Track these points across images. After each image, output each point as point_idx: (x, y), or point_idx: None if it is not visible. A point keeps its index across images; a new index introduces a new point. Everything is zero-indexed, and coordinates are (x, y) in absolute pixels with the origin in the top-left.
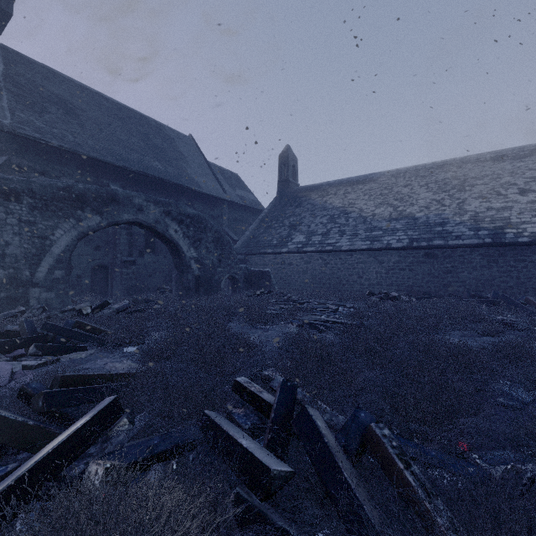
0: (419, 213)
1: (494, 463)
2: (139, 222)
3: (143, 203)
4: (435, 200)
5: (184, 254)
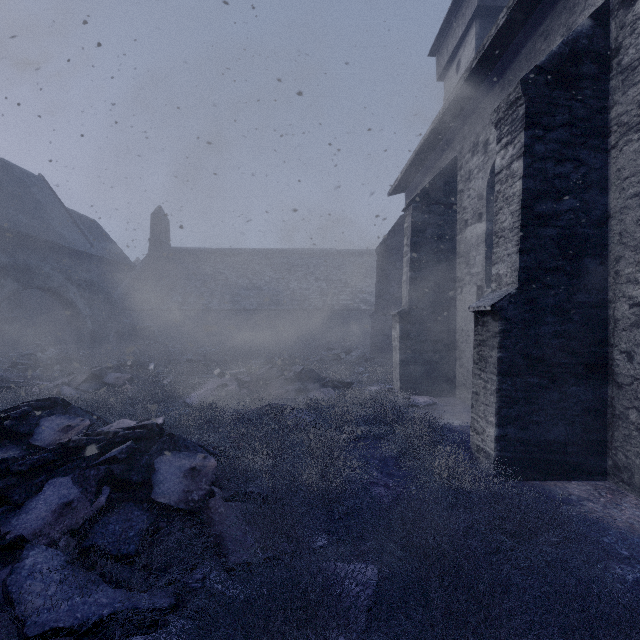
0: (265, 286)
1: None
2: (46, 287)
3: (50, 271)
4: (275, 278)
5: (81, 312)
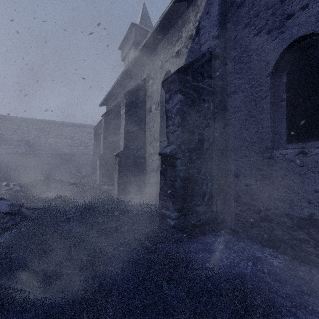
0: (31, 140)
1: None
2: None
3: None
4: (38, 136)
5: None
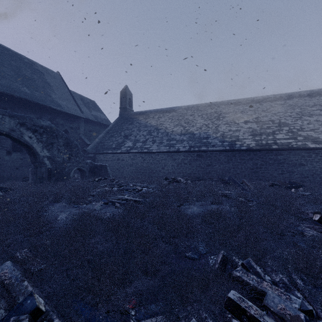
0: (196, 131)
1: (142, 318)
2: None
3: None
4: (205, 124)
5: (38, 153)
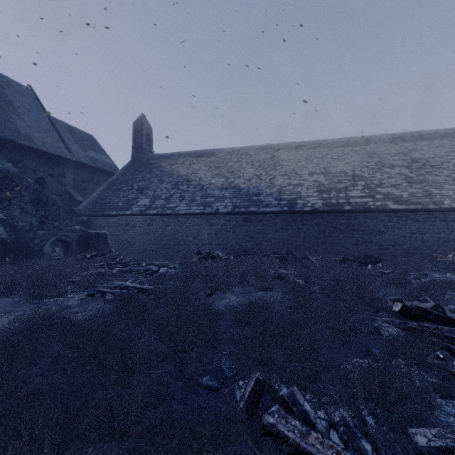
0: (243, 184)
1: None
2: None
3: None
4: (256, 175)
5: None
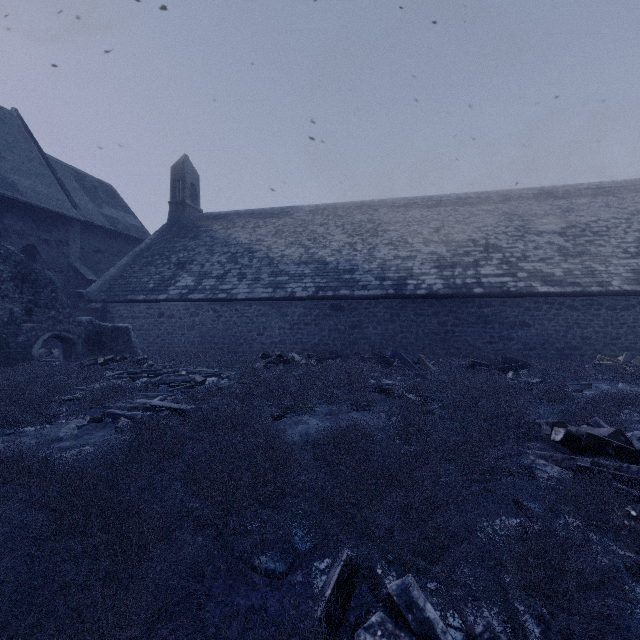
0: (330, 257)
1: None
2: None
3: None
4: (349, 244)
5: None
